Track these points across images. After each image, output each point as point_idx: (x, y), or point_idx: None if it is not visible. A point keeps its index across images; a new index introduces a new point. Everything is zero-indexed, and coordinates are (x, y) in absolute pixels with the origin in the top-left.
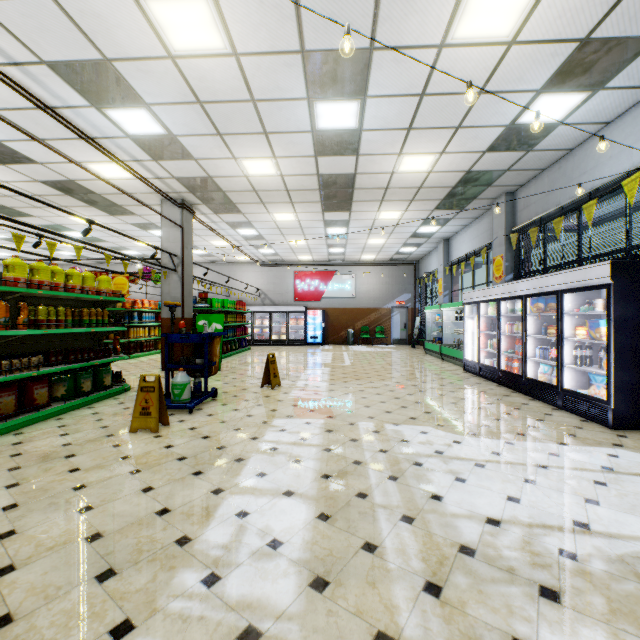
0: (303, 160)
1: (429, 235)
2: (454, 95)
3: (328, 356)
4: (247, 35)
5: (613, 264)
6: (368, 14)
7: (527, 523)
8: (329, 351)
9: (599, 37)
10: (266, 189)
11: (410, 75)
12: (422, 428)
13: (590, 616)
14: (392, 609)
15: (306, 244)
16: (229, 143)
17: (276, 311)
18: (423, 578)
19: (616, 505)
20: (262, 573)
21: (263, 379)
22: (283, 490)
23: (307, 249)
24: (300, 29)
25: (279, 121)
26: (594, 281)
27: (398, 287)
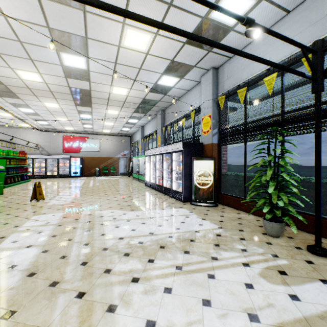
0: (58, 78)
1: (134, 123)
2: (130, 67)
3: (81, 182)
4: (11, 9)
5: (183, 143)
6: (82, 23)
7: (133, 236)
8: (83, 180)
9: (176, 61)
10: (37, 88)
11: (108, 54)
12: (112, 210)
13: (136, 257)
14: (63, 273)
15: (69, 121)
16: (5, 59)
17: (50, 158)
18: (82, 261)
19: (166, 225)
20: (1, 278)
21: (32, 196)
22: (26, 245)
23: (70, 124)
24: (45, 17)
25: (39, 55)
26: (179, 149)
27: (122, 147)
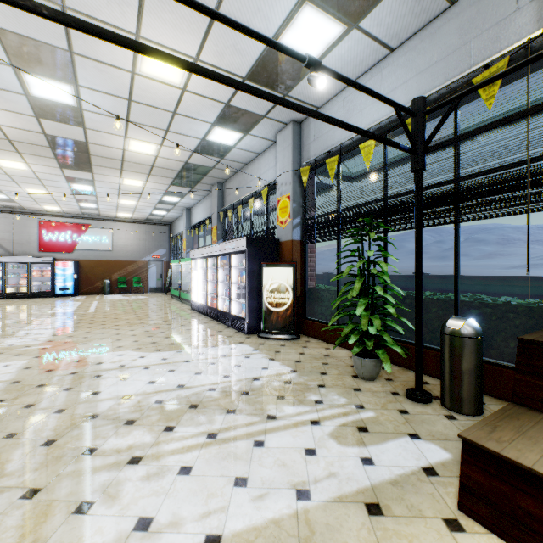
0: (22, 117)
1: (174, 203)
2: (156, 108)
3: (74, 306)
4: None
5: (247, 239)
6: (60, 26)
7: (149, 392)
8: (79, 301)
9: (235, 106)
10: None
11: (114, 83)
12: (122, 352)
13: (145, 425)
14: (6, 462)
15: (50, 195)
16: None
17: (13, 262)
18: (46, 439)
19: (210, 372)
20: None
21: None
22: None
23: (53, 200)
24: None
25: None
26: (241, 248)
27: (155, 243)
